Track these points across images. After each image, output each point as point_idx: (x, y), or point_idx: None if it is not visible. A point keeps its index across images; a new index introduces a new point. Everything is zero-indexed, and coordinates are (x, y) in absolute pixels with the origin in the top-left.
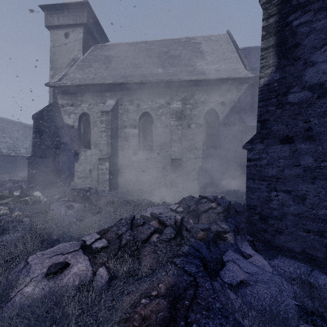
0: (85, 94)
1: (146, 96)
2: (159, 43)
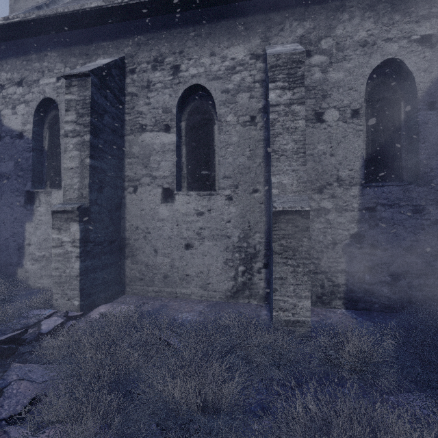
0: (49, 54)
1: (197, 43)
2: None
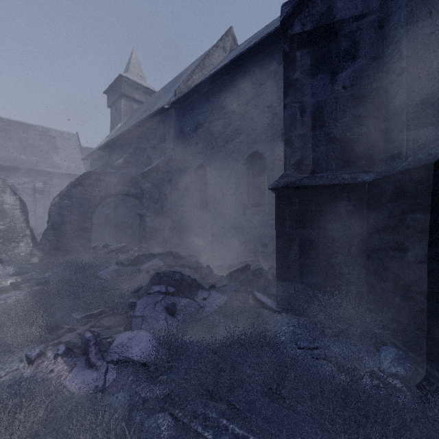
0: None
1: (13, 175)
2: (16, 125)
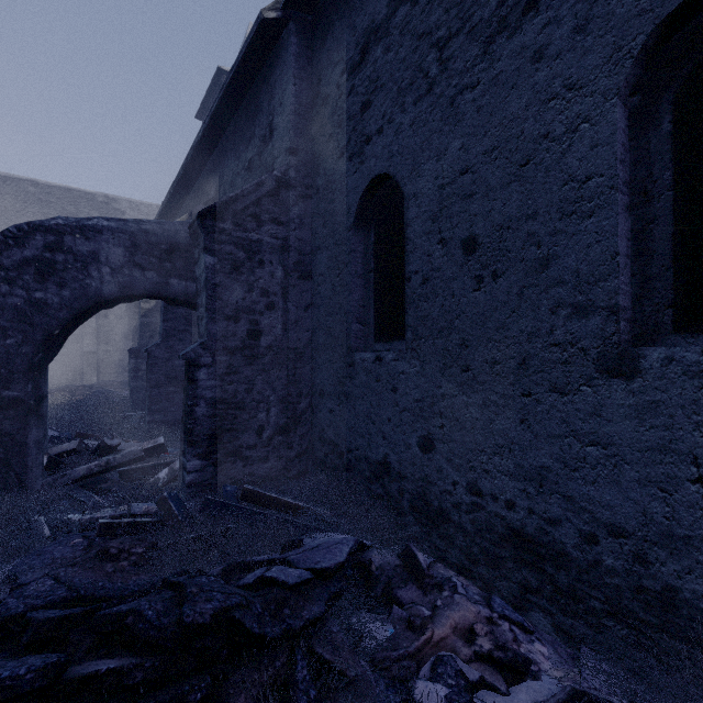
0: None
1: None
2: (60, 193)
